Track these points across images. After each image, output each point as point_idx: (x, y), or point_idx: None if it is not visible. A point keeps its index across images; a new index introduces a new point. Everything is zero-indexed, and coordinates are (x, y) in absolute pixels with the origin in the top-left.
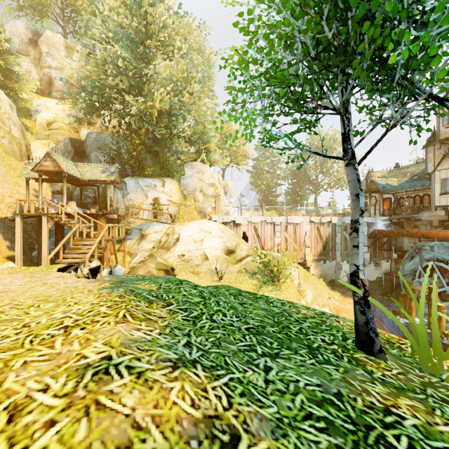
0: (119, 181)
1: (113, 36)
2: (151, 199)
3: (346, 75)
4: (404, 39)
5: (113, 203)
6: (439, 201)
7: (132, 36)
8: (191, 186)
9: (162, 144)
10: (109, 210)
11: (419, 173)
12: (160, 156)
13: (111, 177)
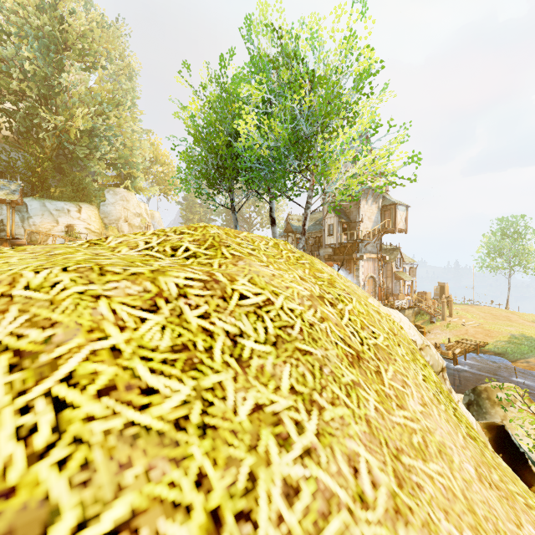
0: (20, 201)
1: (17, 32)
2: (64, 226)
3: (228, 179)
4: (243, 174)
5: (6, 227)
6: (327, 241)
7: (44, 39)
8: (113, 214)
9: (76, 163)
10: (9, 235)
11: (320, 219)
12: (75, 178)
13: (12, 196)
